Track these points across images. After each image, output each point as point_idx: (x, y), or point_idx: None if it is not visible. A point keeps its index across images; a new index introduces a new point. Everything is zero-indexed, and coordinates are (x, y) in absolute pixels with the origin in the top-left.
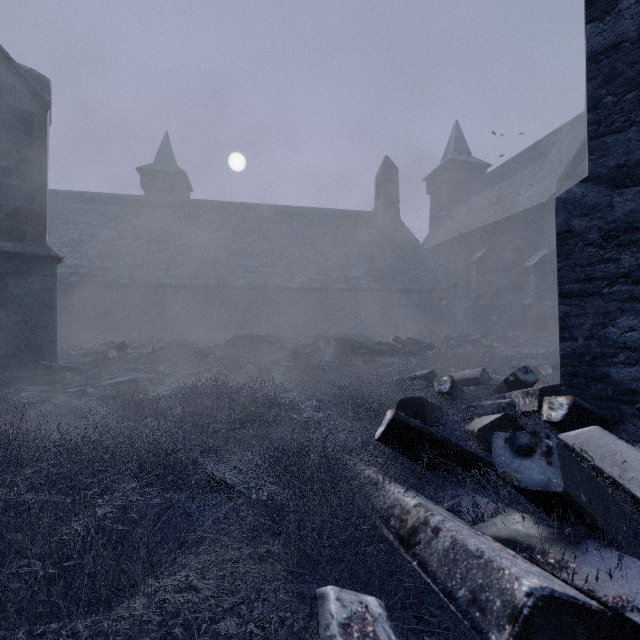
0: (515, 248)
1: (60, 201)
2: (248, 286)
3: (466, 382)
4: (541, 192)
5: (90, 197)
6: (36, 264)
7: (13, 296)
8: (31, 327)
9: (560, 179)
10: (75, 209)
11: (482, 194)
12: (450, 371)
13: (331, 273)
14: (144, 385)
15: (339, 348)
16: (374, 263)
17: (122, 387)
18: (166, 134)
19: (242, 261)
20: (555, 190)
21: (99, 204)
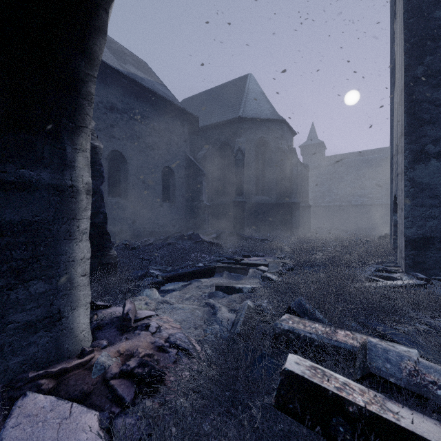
0: None
1: None
2: (362, 204)
3: None
4: None
5: None
6: (307, 208)
7: (303, 215)
8: (306, 222)
9: None
10: None
11: None
12: None
13: None
14: None
15: None
16: None
17: None
18: (312, 124)
19: (358, 192)
20: None
21: None
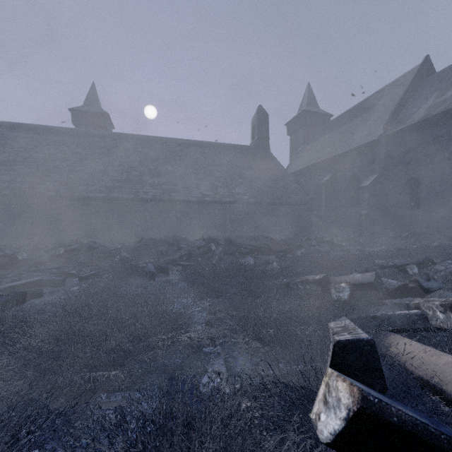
0: (353, 173)
1: (1, 130)
2: (154, 199)
3: (358, 286)
4: (372, 133)
5: (27, 127)
6: None
7: None
8: None
9: (386, 123)
10: (13, 136)
11: (328, 135)
12: (324, 269)
13: (219, 190)
14: (39, 289)
15: (227, 248)
16: (251, 183)
17: (11, 293)
18: (93, 84)
19: (150, 180)
20: (383, 131)
21: (34, 133)
